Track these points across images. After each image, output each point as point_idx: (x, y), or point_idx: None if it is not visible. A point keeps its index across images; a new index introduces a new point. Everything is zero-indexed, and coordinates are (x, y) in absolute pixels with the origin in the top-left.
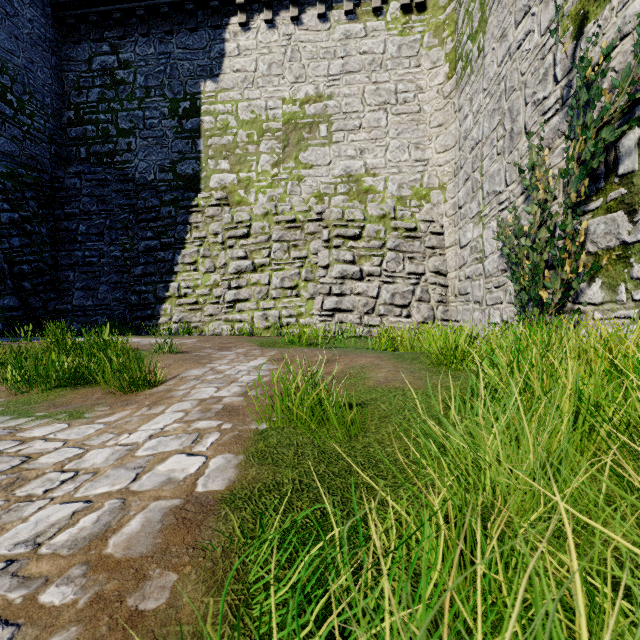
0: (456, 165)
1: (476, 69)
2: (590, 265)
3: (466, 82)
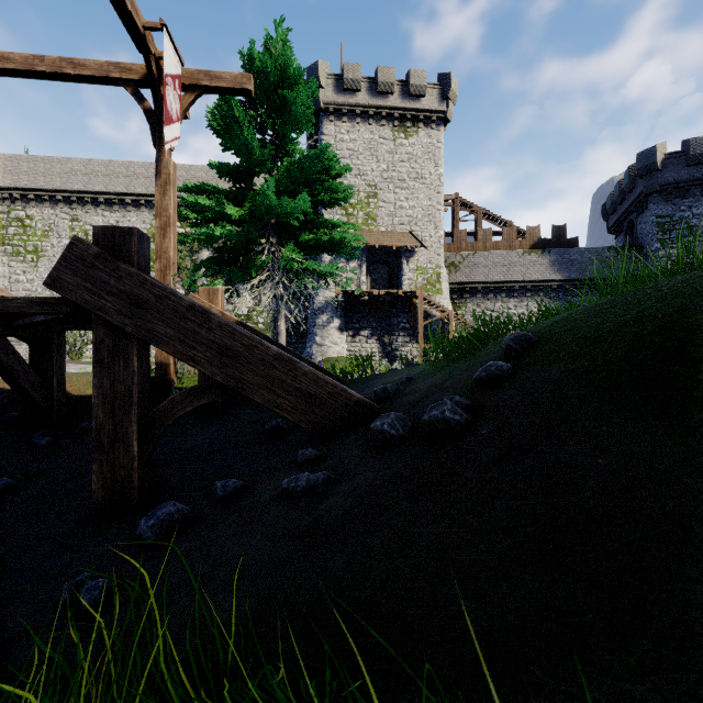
0: (6, 286)
1: (31, 265)
2: (90, 342)
3: (19, 261)
